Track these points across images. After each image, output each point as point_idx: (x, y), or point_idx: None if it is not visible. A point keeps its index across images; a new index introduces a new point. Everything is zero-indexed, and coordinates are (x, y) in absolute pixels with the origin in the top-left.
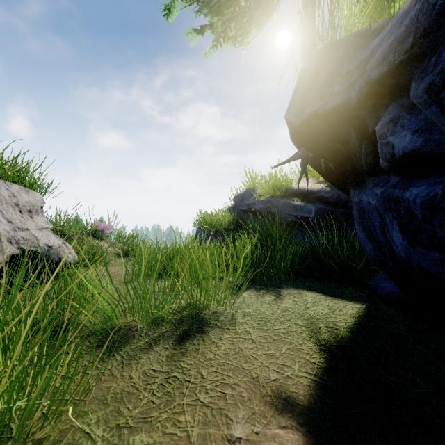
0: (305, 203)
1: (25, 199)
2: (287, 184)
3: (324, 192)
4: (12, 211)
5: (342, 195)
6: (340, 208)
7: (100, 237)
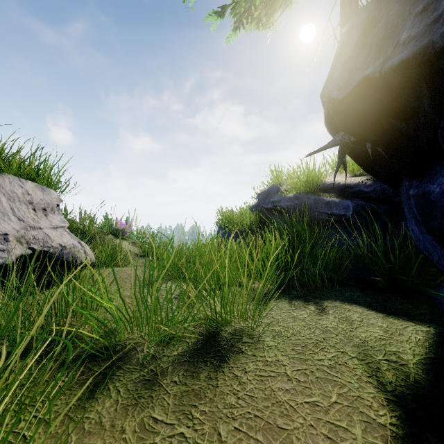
0: (341, 199)
1: (40, 196)
2: (318, 178)
3: (364, 186)
4: (25, 209)
5: (387, 189)
6: (384, 204)
7: (121, 236)
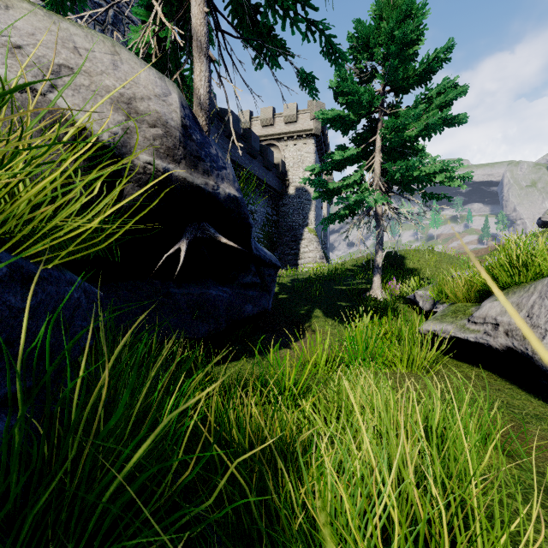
0: None
1: None
2: None
3: None
4: None
5: None
6: None
7: None
